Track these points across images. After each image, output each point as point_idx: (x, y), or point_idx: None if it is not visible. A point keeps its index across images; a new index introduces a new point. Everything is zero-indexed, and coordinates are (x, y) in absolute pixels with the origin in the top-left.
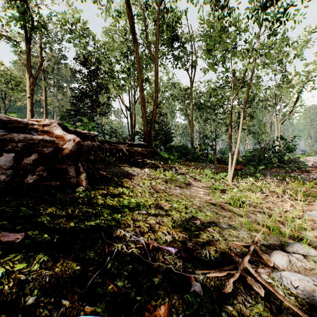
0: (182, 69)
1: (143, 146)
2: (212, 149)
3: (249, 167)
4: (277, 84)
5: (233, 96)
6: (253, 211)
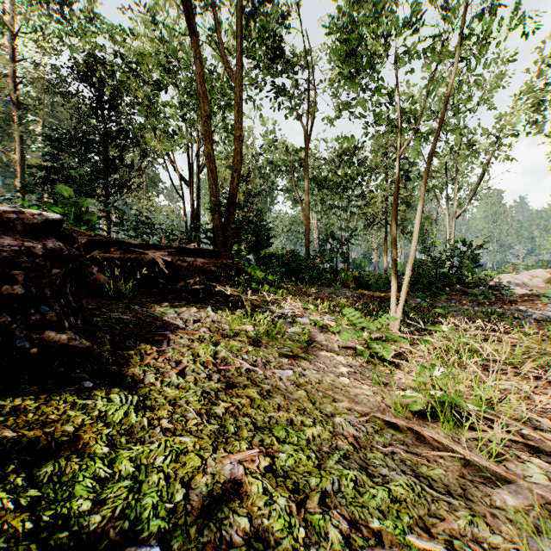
0: (289, 114)
1: (209, 254)
2: (345, 261)
3: (420, 297)
4: (450, 149)
5: (400, 150)
6: (500, 441)
